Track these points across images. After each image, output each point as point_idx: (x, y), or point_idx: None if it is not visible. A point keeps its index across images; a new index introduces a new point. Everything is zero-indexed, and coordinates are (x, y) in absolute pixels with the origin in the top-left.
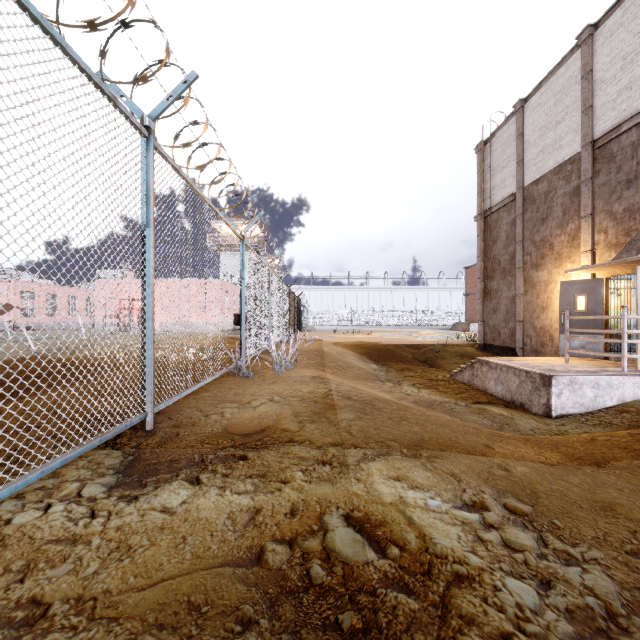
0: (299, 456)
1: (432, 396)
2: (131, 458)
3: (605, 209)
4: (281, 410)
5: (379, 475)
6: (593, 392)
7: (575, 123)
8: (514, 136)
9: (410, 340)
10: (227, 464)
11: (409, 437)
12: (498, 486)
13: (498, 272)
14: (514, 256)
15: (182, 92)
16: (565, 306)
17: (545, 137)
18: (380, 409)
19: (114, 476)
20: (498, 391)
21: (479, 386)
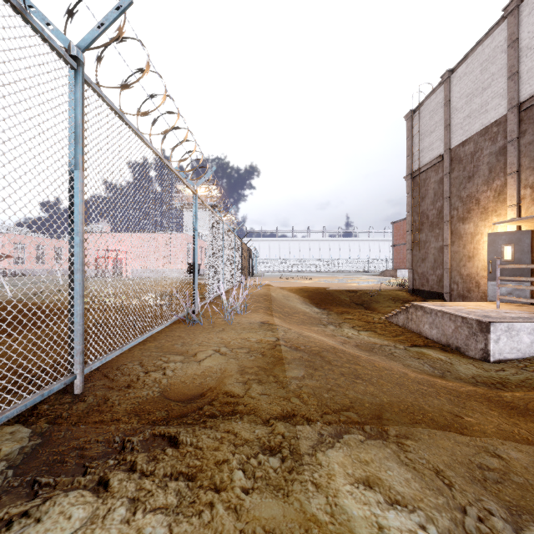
0: (241, 438)
1: (372, 339)
2: (38, 441)
3: (531, 166)
4: (226, 366)
5: (343, 477)
6: (530, 338)
7: (501, 88)
8: (441, 104)
9: (347, 285)
10: (151, 453)
11: (367, 404)
12: (504, 497)
13: (426, 225)
14: (441, 211)
15: (114, 19)
16: (492, 255)
17: (471, 103)
18: (330, 363)
19: (1, 476)
20: (433, 334)
21: (414, 329)
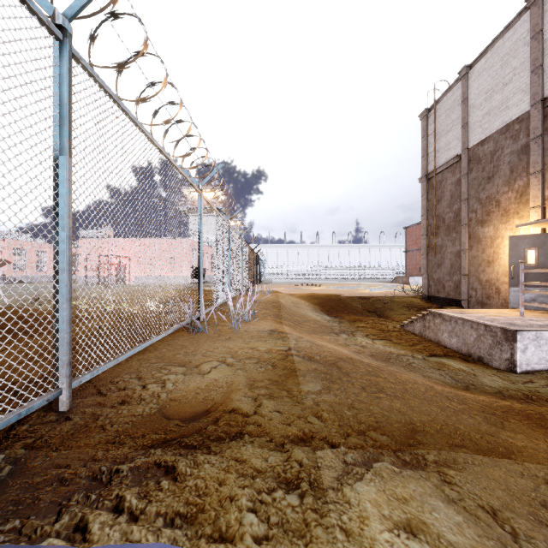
0: (251, 468)
1: (387, 348)
2: (9, 470)
3: None
4: (233, 378)
5: (378, 520)
6: None
7: (523, 83)
8: (459, 101)
9: (359, 292)
10: (143, 487)
11: (396, 424)
12: None
13: (442, 229)
14: (459, 214)
15: None
16: (515, 260)
17: (491, 99)
18: (348, 375)
19: None
20: (453, 343)
21: (431, 337)
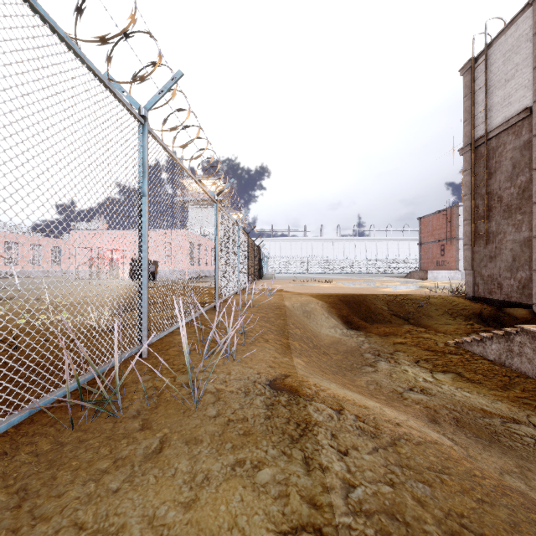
0: None
1: (470, 396)
2: None
3: None
4: None
5: None
6: None
7: None
8: (527, 35)
9: (381, 291)
10: None
11: None
12: None
13: (498, 210)
14: (527, 188)
15: None
16: None
17: None
18: None
19: None
20: None
21: (527, 371)
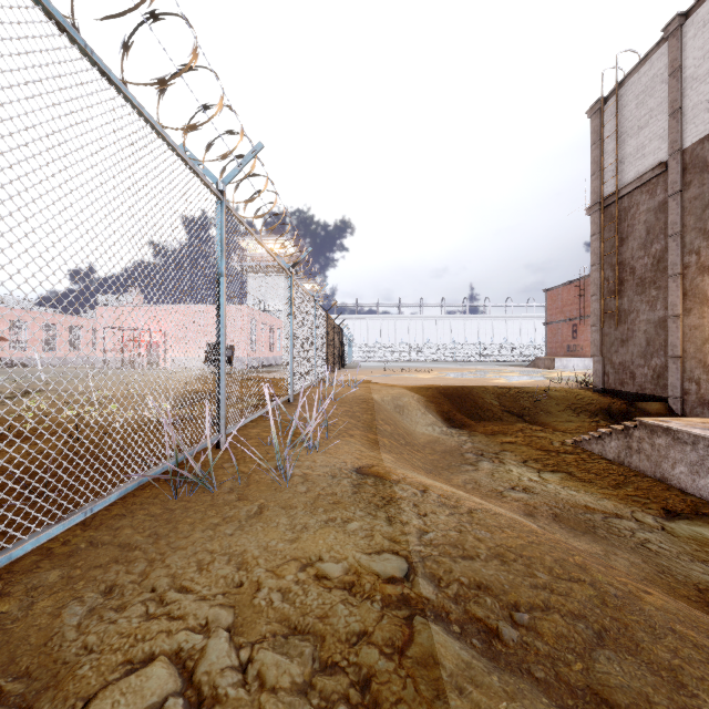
0: None
1: (575, 494)
2: None
3: None
4: None
5: None
6: None
7: None
8: (663, 76)
9: (492, 382)
10: None
11: None
12: None
13: (630, 284)
14: (663, 258)
15: None
16: None
17: None
18: None
19: None
20: (701, 487)
21: (645, 469)
